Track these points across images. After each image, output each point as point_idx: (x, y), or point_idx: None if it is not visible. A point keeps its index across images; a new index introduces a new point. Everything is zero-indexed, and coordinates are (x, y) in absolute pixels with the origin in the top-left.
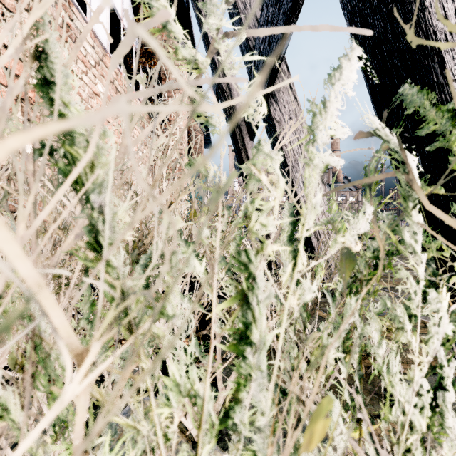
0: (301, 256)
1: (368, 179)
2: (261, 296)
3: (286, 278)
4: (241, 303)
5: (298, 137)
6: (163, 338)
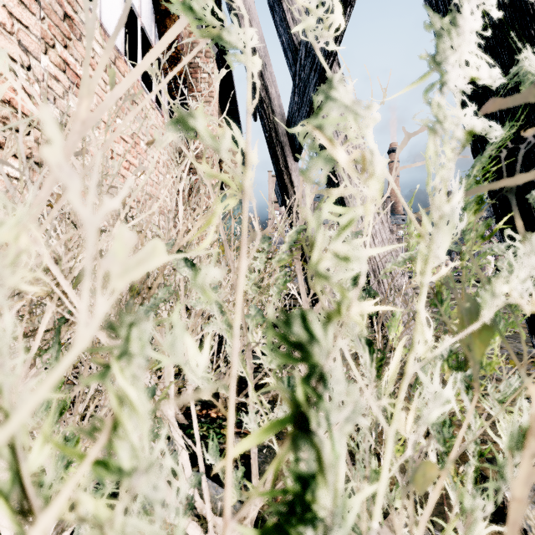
0: (423, 326)
1: (513, 180)
2: (336, 416)
3: (390, 374)
4: (292, 434)
5: None
6: (109, 522)
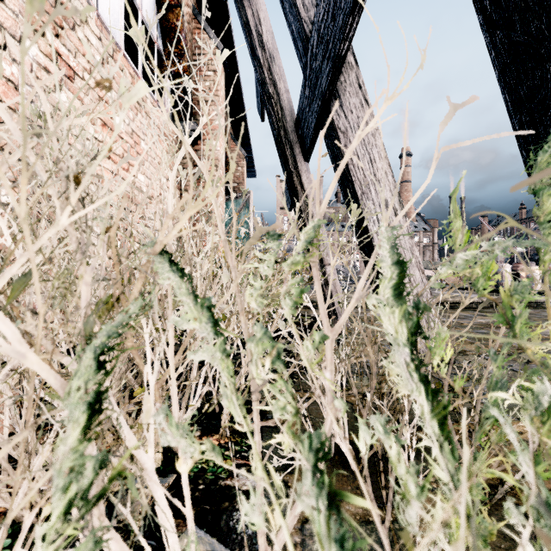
0: None
1: None
2: None
3: None
4: None
5: (369, 153)
6: None
